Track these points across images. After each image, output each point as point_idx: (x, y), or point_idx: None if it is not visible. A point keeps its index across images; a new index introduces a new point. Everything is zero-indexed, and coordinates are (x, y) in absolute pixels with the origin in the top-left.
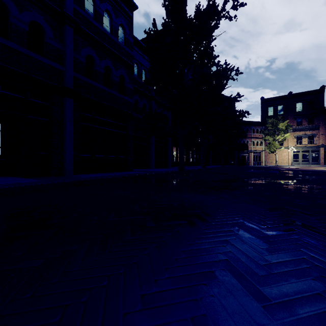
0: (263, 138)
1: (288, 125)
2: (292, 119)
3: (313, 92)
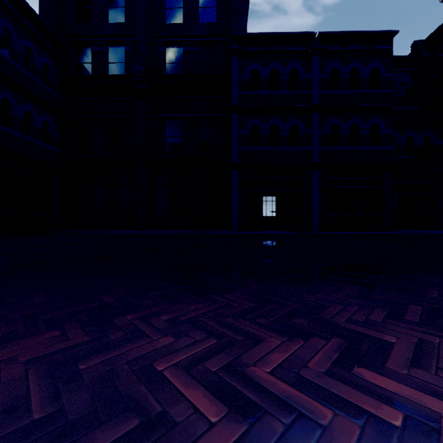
0: None
1: None
2: None
3: None
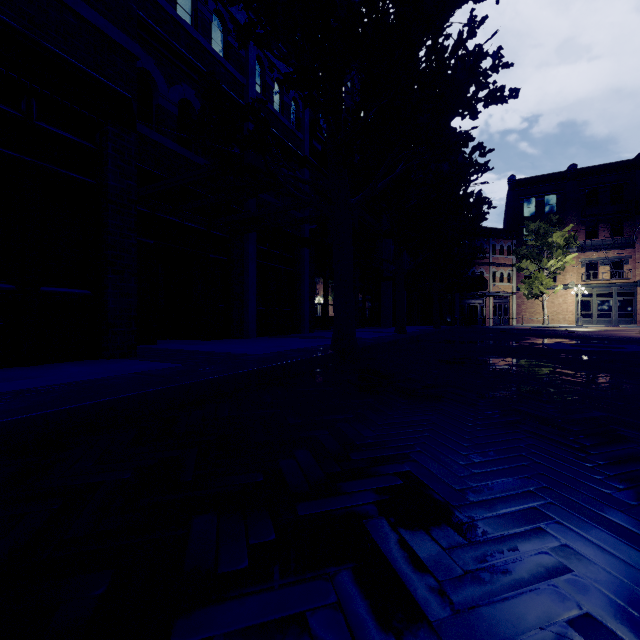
0: (516, 265)
1: (571, 236)
2: (575, 224)
3: (621, 165)
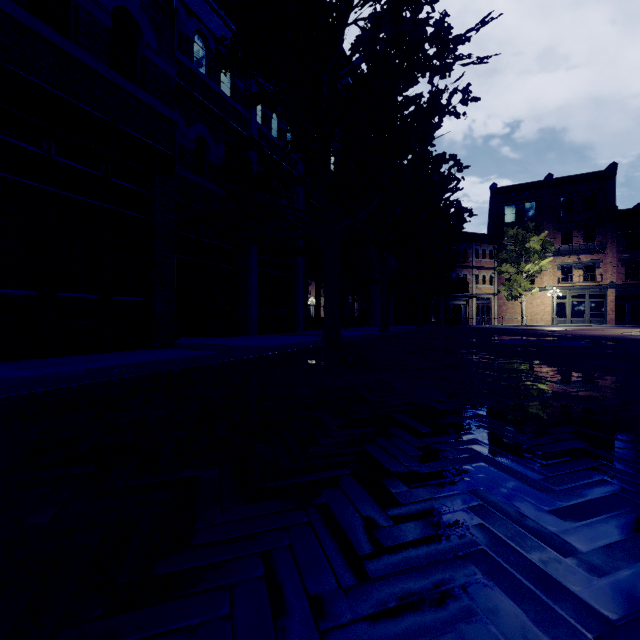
0: (497, 268)
1: (546, 242)
2: (552, 230)
3: (593, 176)
